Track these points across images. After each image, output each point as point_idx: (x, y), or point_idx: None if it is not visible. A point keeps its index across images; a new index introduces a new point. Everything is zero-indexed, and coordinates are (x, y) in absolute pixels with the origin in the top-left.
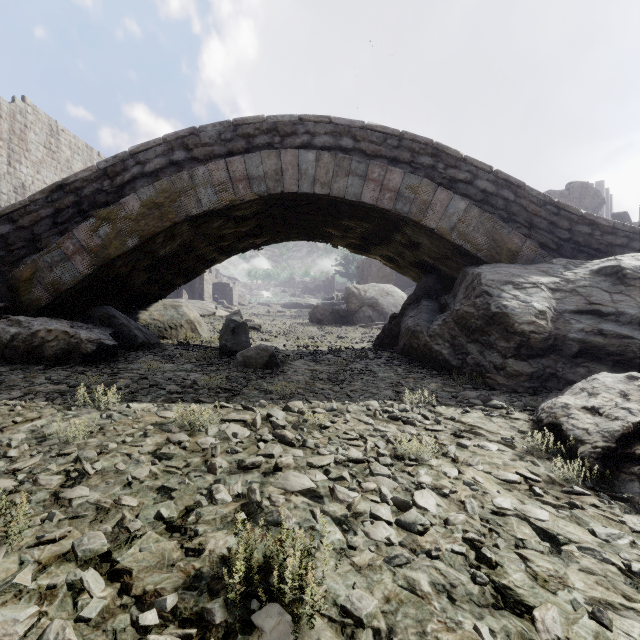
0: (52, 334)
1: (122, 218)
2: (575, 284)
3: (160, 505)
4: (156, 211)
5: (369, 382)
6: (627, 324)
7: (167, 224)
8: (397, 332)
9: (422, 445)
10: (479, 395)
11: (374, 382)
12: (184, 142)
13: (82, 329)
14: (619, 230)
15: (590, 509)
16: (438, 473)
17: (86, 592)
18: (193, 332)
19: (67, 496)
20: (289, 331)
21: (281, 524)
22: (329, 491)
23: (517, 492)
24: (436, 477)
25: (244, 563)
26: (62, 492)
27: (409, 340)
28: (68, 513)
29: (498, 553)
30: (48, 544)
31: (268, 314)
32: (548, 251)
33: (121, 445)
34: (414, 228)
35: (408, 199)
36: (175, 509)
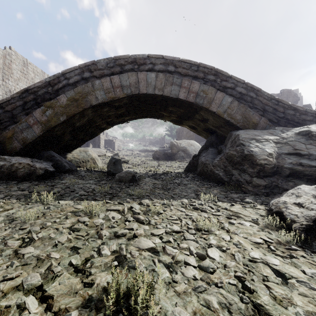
0: (21, 165)
1: (58, 106)
2: (287, 140)
3: (72, 257)
4: (75, 103)
5: (182, 189)
6: (314, 160)
7: (80, 109)
8: (196, 164)
9: (211, 223)
10: (239, 196)
11: (185, 189)
12: (89, 68)
13: (37, 162)
14: (308, 112)
15: (301, 258)
16: (219, 238)
17: (27, 309)
18: (94, 164)
19: (22, 252)
20: (142, 163)
21: (136, 269)
22: (162, 249)
23: (261, 249)
24: (218, 240)
25: (116, 291)
26: (19, 250)
27: (202, 168)
28: (21, 262)
29: (254, 284)
30: (9, 280)
31: (132, 155)
32: (273, 123)
33: (53, 223)
34: (205, 111)
35: (202, 97)
36: (80, 259)
